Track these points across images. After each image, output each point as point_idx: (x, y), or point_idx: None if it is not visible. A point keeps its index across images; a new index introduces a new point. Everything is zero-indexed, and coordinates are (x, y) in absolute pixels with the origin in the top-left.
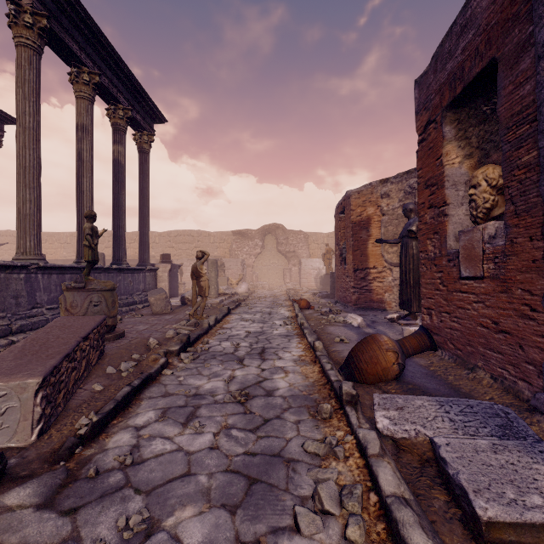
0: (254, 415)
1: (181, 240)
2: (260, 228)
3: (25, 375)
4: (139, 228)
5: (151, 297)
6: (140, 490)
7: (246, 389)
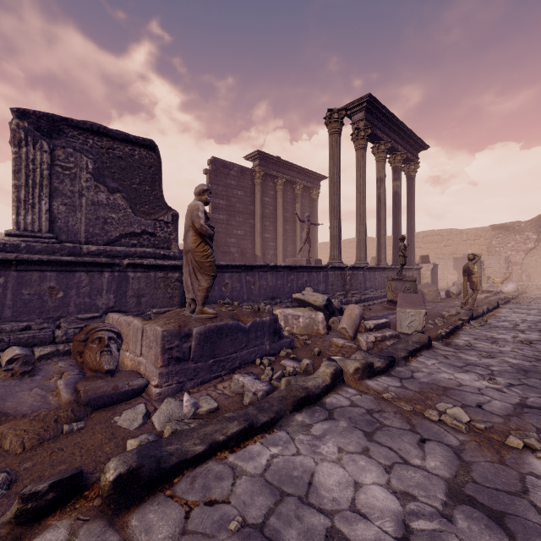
0: (537, 348)
1: (429, 240)
2: (533, 218)
3: (419, 309)
4: (407, 237)
5: (425, 289)
6: (481, 351)
7: (529, 340)
